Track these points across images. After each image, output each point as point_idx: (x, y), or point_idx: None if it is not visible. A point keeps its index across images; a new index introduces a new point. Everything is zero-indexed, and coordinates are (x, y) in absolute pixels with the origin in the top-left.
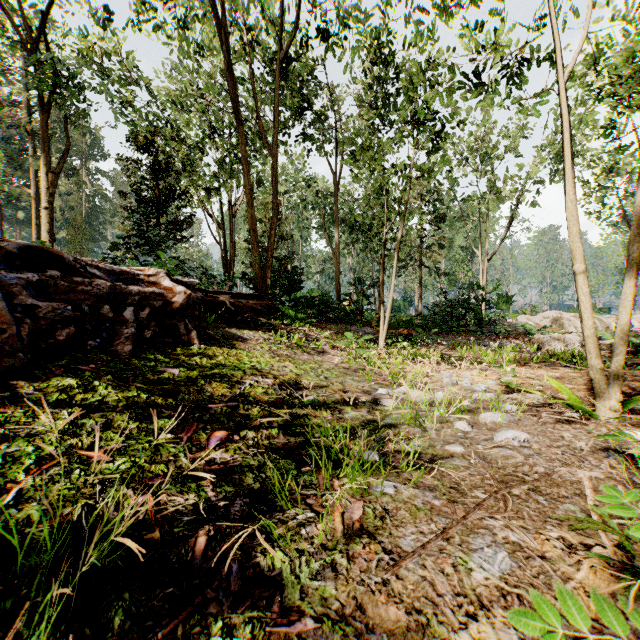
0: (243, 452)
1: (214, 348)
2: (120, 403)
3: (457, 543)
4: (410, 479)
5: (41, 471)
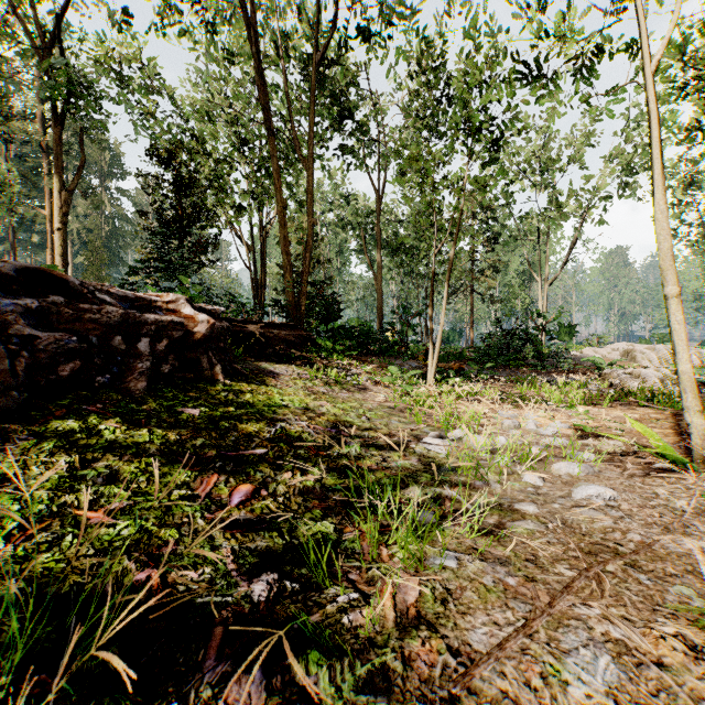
0: (272, 511)
1: (241, 385)
2: (129, 450)
3: (544, 641)
4: (475, 548)
5: (26, 537)
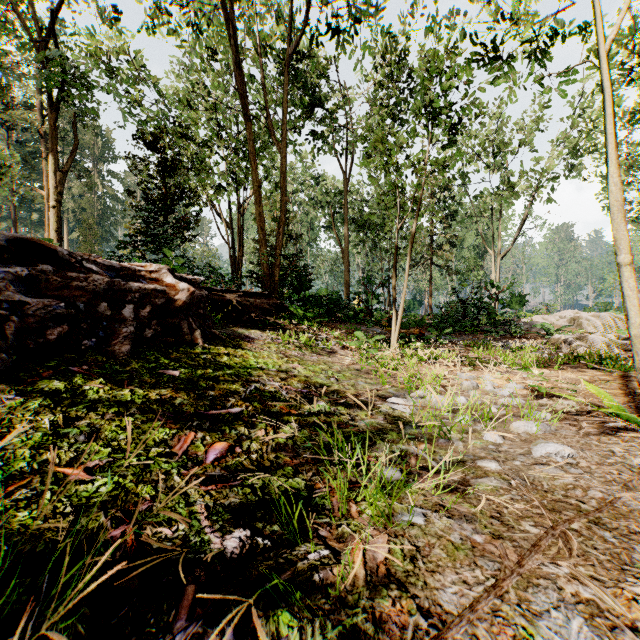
0: (245, 468)
1: (219, 348)
2: (111, 409)
3: (514, 601)
4: (441, 504)
5: (6, 494)
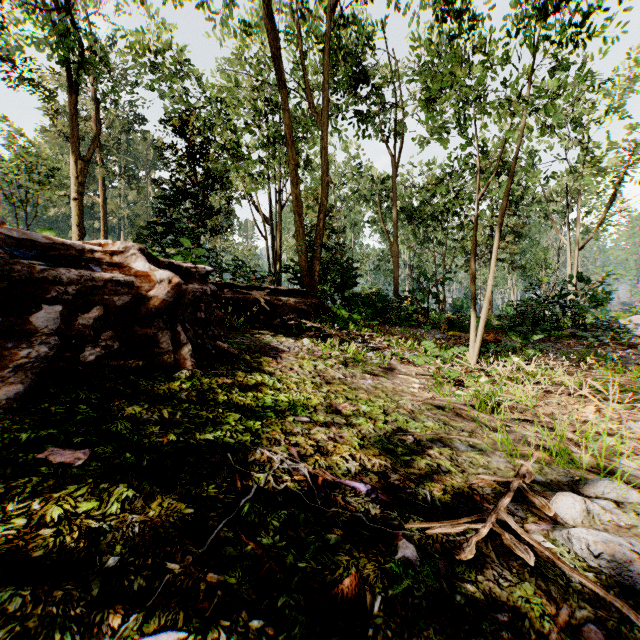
0: None
1: (220, 373)
2: None
3: None
4: None
5: None
